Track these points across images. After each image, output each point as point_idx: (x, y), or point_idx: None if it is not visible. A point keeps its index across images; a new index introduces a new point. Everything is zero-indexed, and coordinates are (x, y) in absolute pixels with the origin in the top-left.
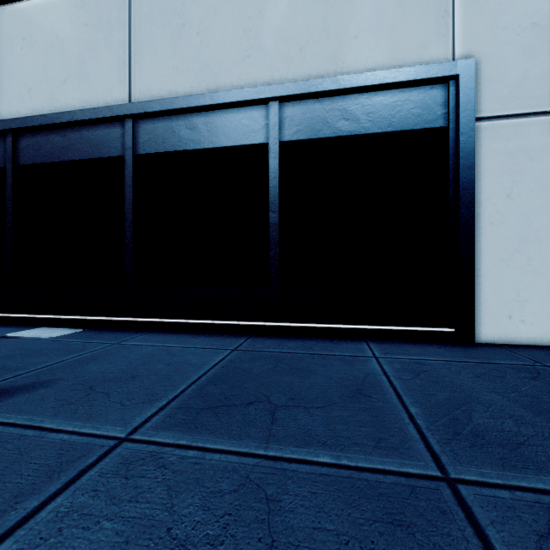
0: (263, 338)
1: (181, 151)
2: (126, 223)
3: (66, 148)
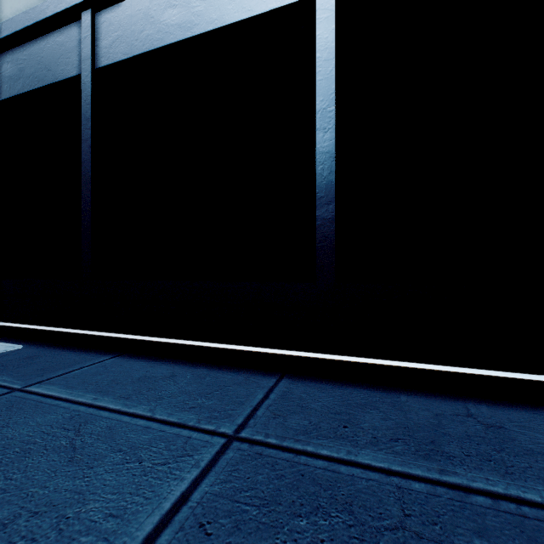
0: (304, 387)
1: (163, 50)
2: (83, 178)
3: (14, 77)
